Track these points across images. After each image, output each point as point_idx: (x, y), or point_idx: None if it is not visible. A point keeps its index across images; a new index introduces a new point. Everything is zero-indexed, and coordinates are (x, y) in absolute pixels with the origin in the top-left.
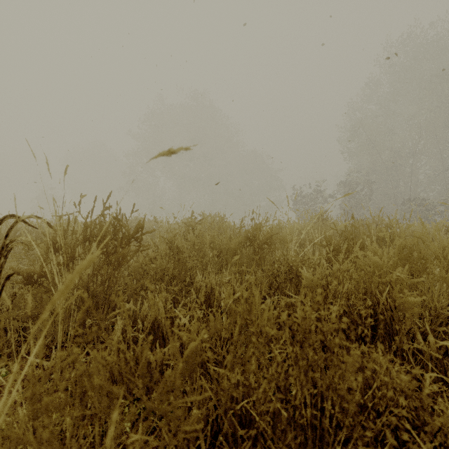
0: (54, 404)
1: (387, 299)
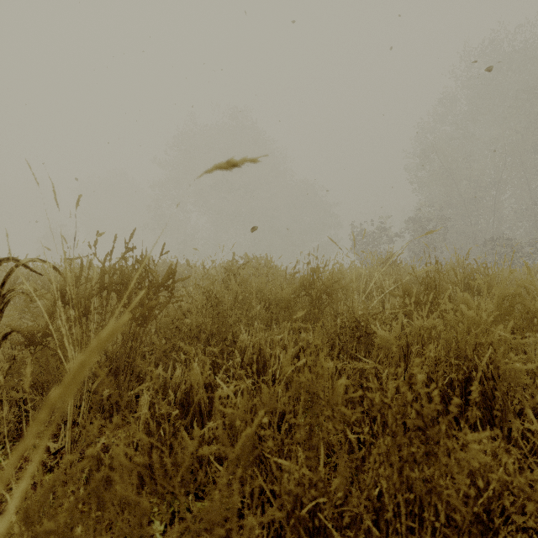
0: (58, 532)
1: (488, 365)
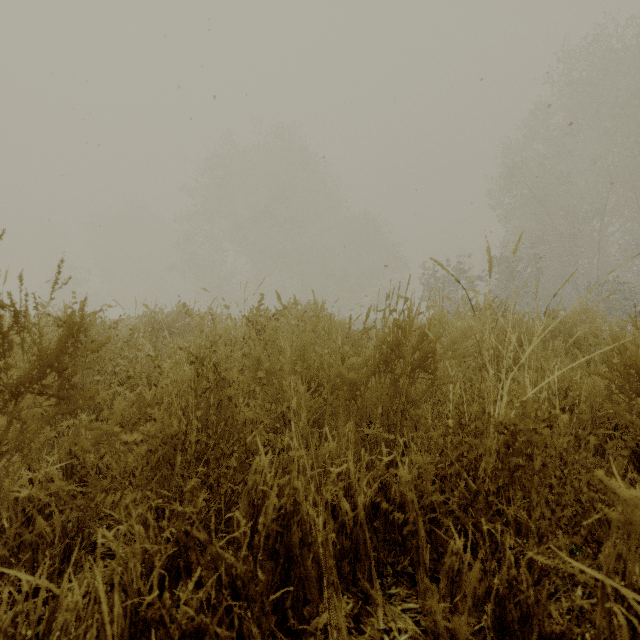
0: None
1: None
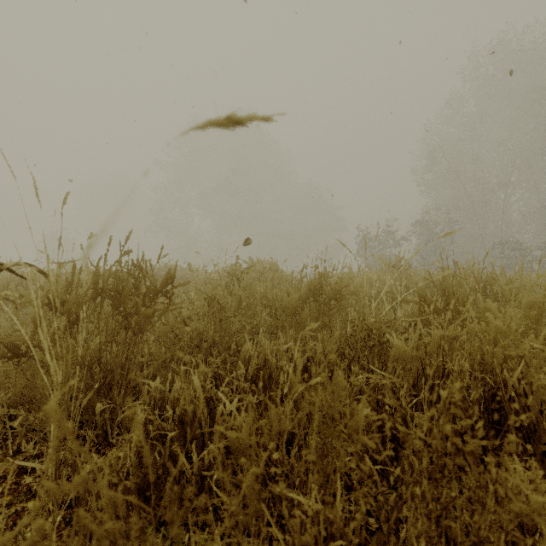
0: None
1: (519, 380)
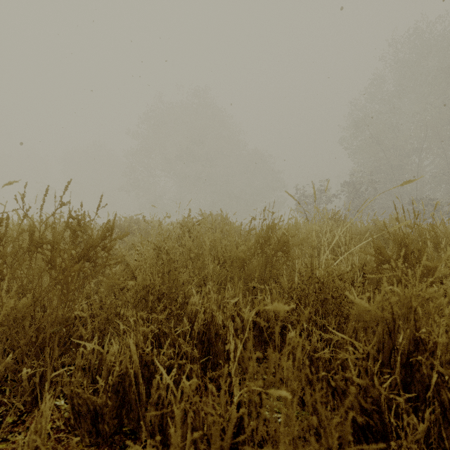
0: None
1: None
